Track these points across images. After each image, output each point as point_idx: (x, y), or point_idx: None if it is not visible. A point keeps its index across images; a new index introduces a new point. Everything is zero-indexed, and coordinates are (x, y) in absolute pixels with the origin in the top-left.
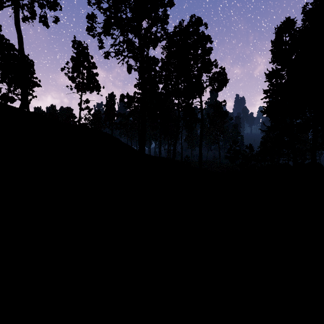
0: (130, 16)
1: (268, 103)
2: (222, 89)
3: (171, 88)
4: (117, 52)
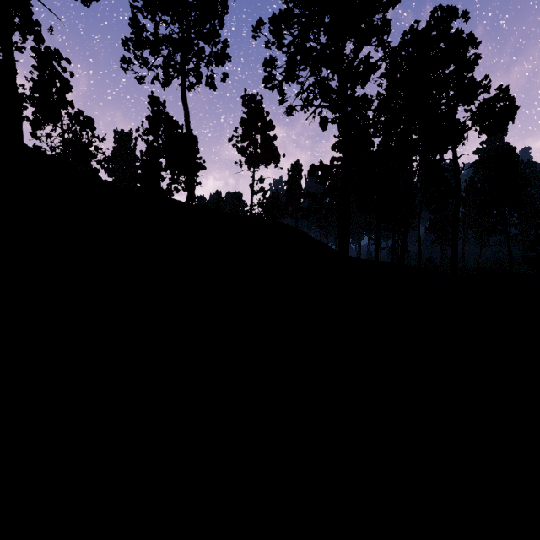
0: (325, 42)
1: None
2: (504, 128)
3: (396, 140)
4: (304, 102)
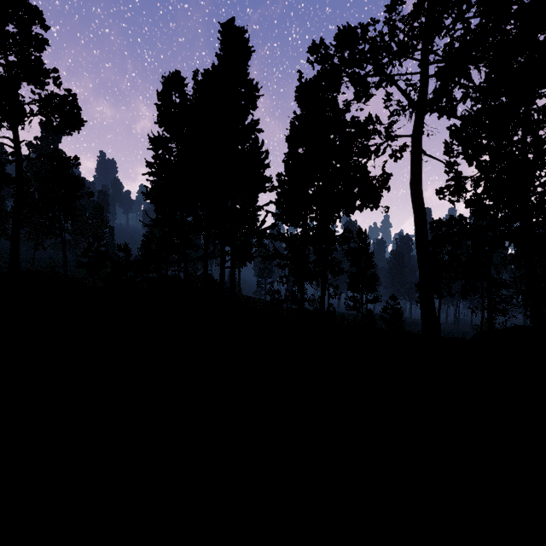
0: None
1: (153, 183)
2: (71, 134)
3: None
4: None
